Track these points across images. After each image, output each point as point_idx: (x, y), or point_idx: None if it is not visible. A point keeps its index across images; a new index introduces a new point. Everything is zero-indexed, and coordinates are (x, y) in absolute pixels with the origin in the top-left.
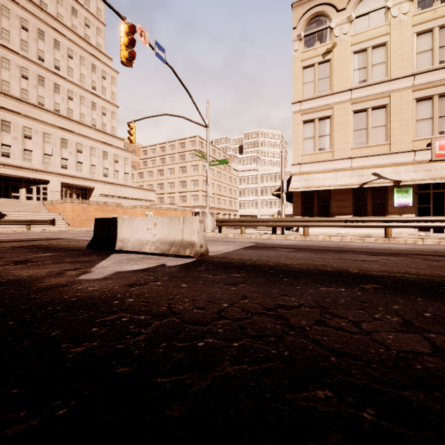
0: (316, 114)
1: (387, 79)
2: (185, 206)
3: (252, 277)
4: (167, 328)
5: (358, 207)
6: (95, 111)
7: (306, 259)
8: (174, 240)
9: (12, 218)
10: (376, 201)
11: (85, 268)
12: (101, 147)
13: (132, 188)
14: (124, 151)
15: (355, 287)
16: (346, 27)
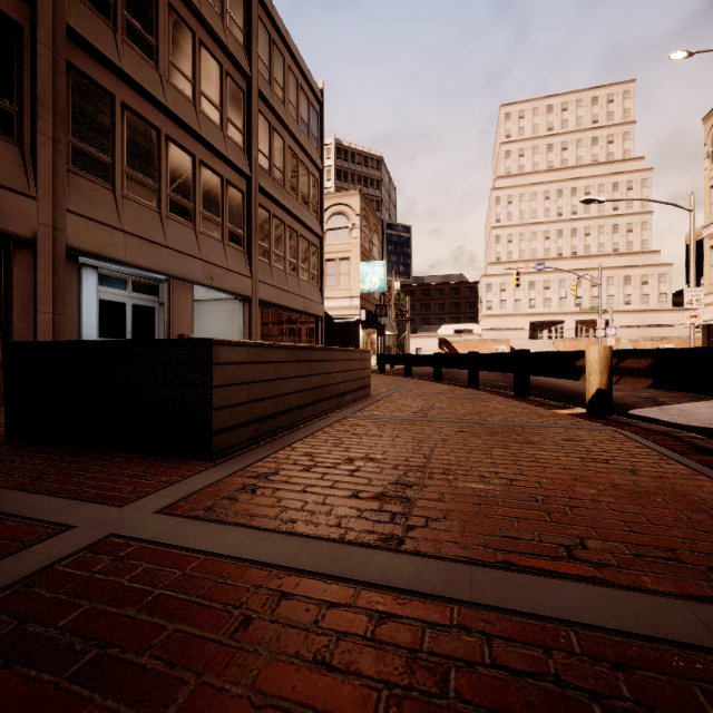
0: None
1: None
2: None
3: None
4: None
5: None
6: (617, 233)
7: None
8: None
9: None
10: None
11: None
12: (622, 273)
13: (673, 311)
14: (658, 266)
15: None
16: None
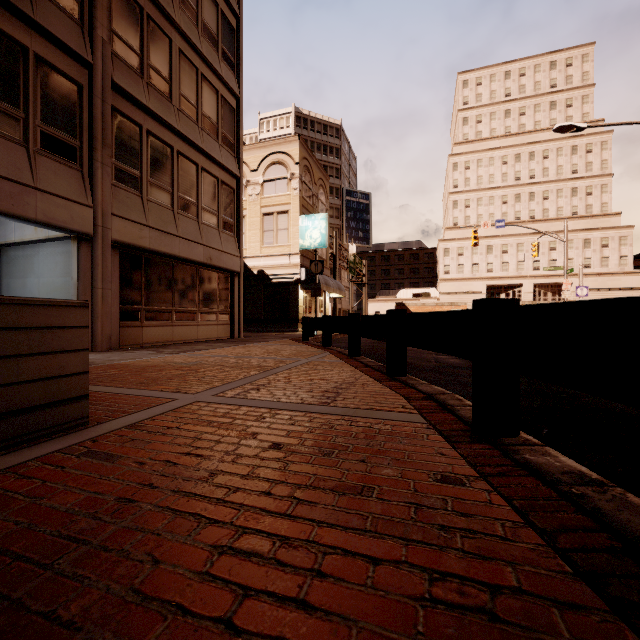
0: None
1: None
2: None
3: None
4: None
5: None
6: (576, 197)
7: None
8: None
9: None
10: None
11: None
12: (581, 236)
13: (634, 274)
14: (618, 228)
15: None
16: None
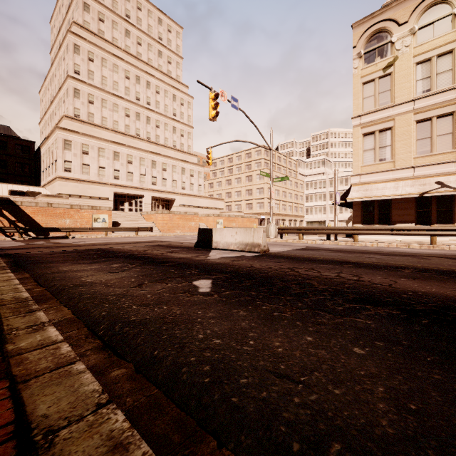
0: (376, 126)
1: (454, 86)
2: (251, 213)
3: (290, 261)
4: (252, 269)
5: (421, 215)
6: (175, 134)
7: (332, 255)
8: (248, 243)
9: (124, 226)
10: (441, 209)
11: (205, 255)
12: (180, 164)
13: (204, 198)
14: (198, 166)
15: (339, 265)
16: (408, 39)
